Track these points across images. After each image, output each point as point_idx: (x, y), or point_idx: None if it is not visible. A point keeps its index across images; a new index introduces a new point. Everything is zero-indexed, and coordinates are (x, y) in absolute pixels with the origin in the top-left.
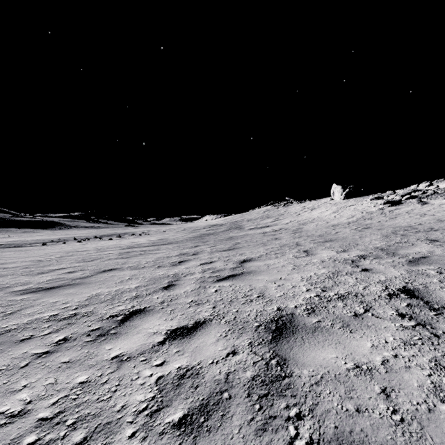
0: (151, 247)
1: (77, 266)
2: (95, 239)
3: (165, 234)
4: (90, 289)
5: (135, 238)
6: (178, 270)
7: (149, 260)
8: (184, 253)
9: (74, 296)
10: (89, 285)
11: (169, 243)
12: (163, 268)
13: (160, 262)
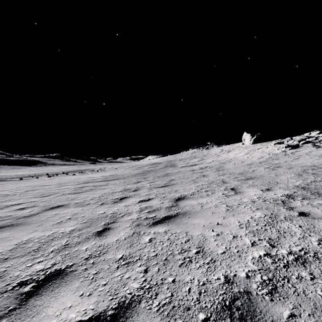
0: (102, 183)
1: (32, 202)
2: (62, 174)
3: (116, 171)
4: (24, 233)
5: (93, 173)
6: (117, 208)
7: (96, 196)
8: (127, 189)
9: (2, 243)
10: (27, 226)
11: (117, 178)
12: (104, 205)
13: (104, 198)
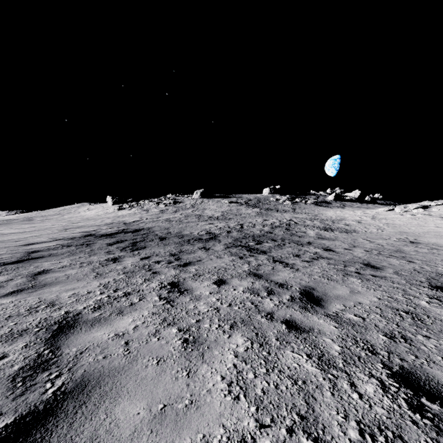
0: None
1: None
2: None
3: None
4: None
5: None
6: None
7: None
8: None
9: None
10: None
11: None
12: None
13: None
